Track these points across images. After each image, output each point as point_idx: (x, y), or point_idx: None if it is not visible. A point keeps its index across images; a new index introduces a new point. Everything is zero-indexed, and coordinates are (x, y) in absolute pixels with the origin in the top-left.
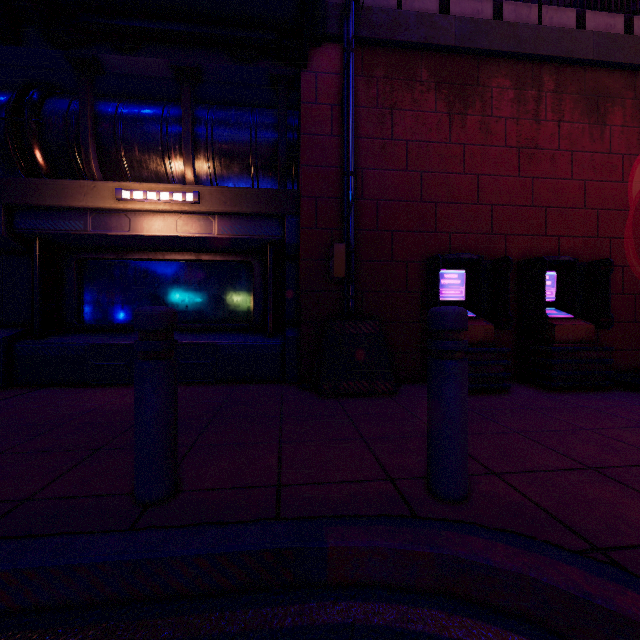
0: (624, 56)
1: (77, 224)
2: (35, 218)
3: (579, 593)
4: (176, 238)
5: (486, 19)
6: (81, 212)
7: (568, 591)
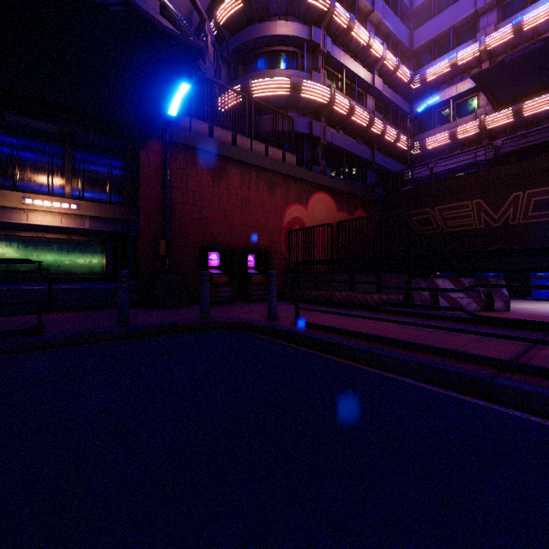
0: (280, 170)
1: None
2: None
3: (225, 321)
4: (60, 227)
5: (228, 144)
6: None
7: (223, 321)
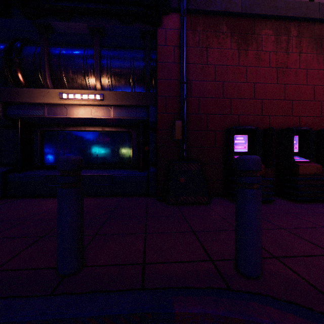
0: None
1: (39, 112)
2: (18, 109)
3: None
4: (91, 119)
5: None
6: (41, 105)
7: None
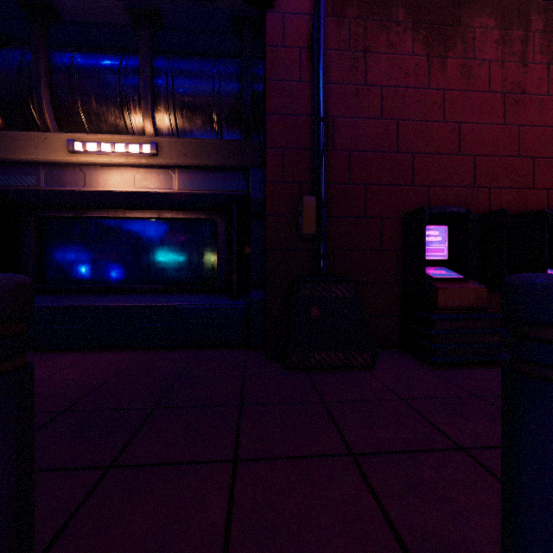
0: None
1: (29, 179)
2: None
3: None
4: (134, 194)
5: None
6: (33, 166)
7: None
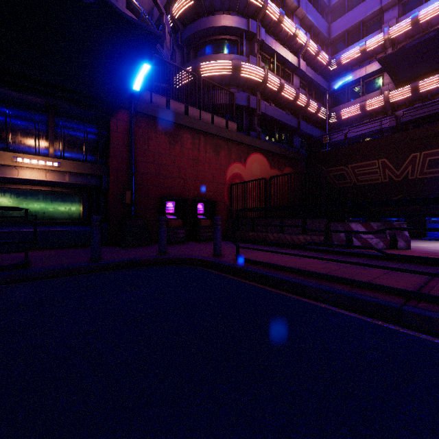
0: (224, 135)
1: None
2: None
3: (178, 257)
4: (45, 181)
5: (182, 114)
6: None
7: (177, 257)
